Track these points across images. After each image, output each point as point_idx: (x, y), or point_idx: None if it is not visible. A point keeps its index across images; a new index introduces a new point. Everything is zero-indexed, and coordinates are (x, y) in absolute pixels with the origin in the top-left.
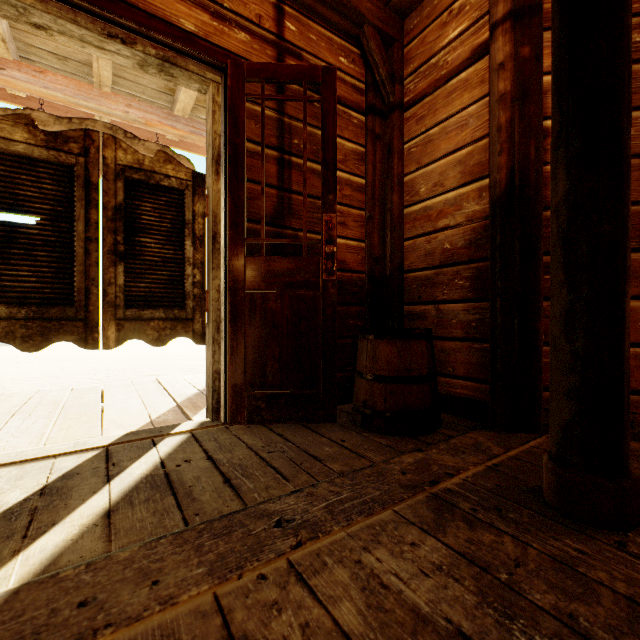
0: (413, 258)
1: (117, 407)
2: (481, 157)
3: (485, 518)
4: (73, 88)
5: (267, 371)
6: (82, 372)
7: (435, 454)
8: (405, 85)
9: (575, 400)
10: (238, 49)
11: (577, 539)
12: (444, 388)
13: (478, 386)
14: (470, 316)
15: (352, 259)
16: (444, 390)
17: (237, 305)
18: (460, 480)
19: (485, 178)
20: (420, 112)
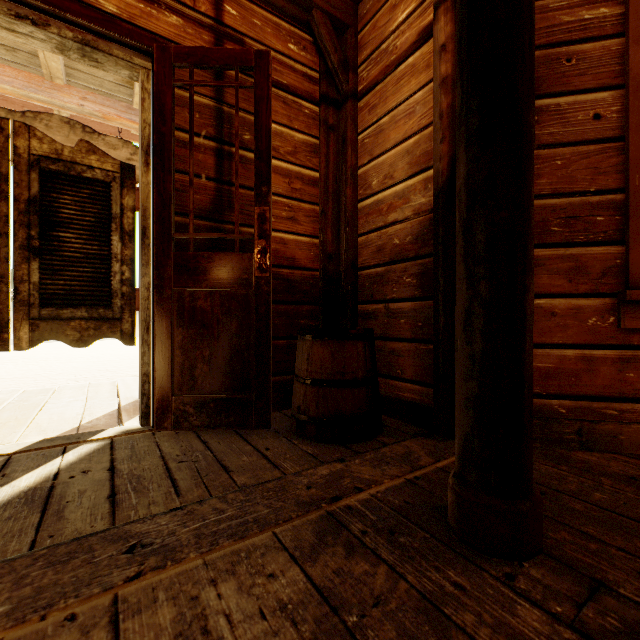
0: (366, 255)
1: (54, 411)
2: (427, 146)
3: (371, 543)
4: (22, 80)
5: (196, 374)
6: (63, 372)
7: (356, 465)
8: (359, 73)
9: (473, 410)
10: (169, 33)
11: (462, 570)
12: (393, 392)
13: (424, 390)
14: (417, 315)
15: (303, 256)
16: (393, 394)
17: (163, 304)
18: (368, 496)
19: (430, 168)
20: (372, 101)
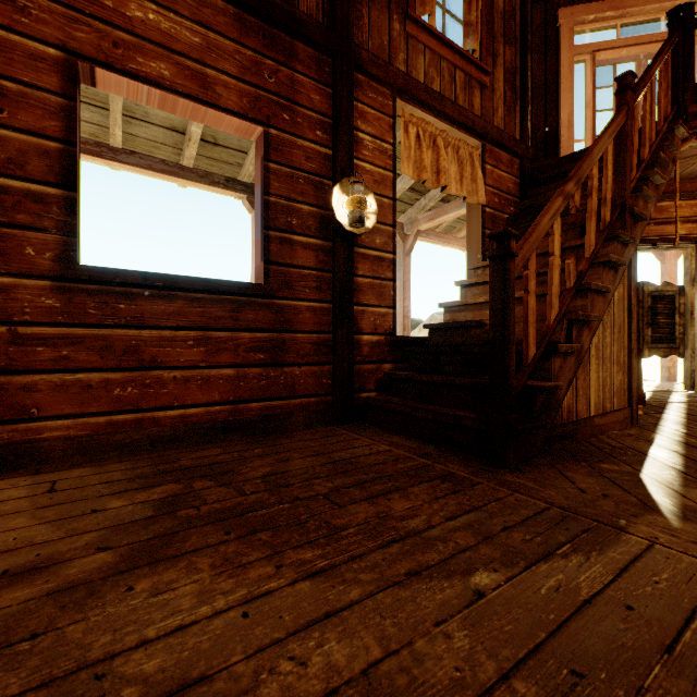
0: None
1: None
2: None
3: None
4: None
5: None
6: None
7: None
8: None
9: None
10: None
11: None
12: None
13: None
14: None
15: None
16: None
17: None
18: None
19: None
20: None
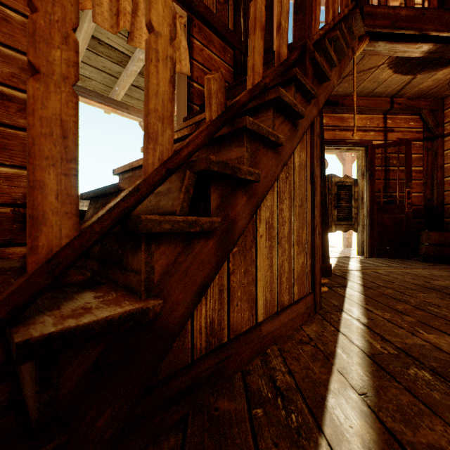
0: (448, 199)
1: None
2: None
3: None
4: None
5: (383, 241)
6: None
7: None
8: (444, 126)
9: None
10: (370, 138)
11: None
12: None
13: None
14: None
15: (415, 200)
16: None
17: (372, 220)
18: None
19: None
20: None
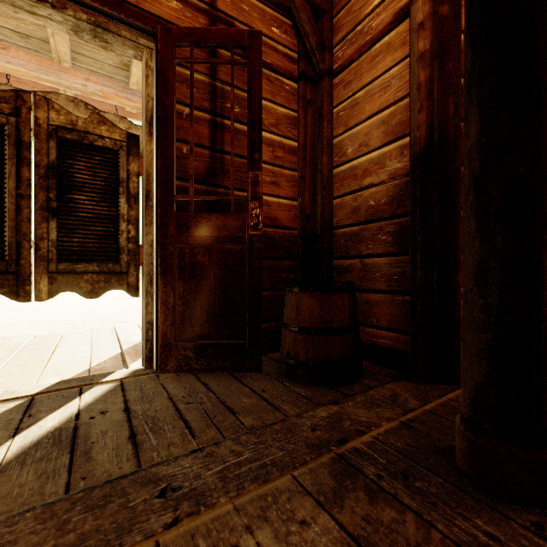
0: (341, 215)
1: (65, 354)
2: (403, 116)
3: (389, 487)
4: (34, 63)
5: (195, 322)
6: (63, 319)
7: (350, 407)
8: (334, 53)
9: (488, 360)
10: (170, 16)
11: (489, 518)
12: (369, 338)
13: (400, 337)
14: (392, 269)
15: (284, 216)
16: (369, 340)
17: (166, 259)
18: (370, 438)
19: (406, 136)
20: (347, 77)
